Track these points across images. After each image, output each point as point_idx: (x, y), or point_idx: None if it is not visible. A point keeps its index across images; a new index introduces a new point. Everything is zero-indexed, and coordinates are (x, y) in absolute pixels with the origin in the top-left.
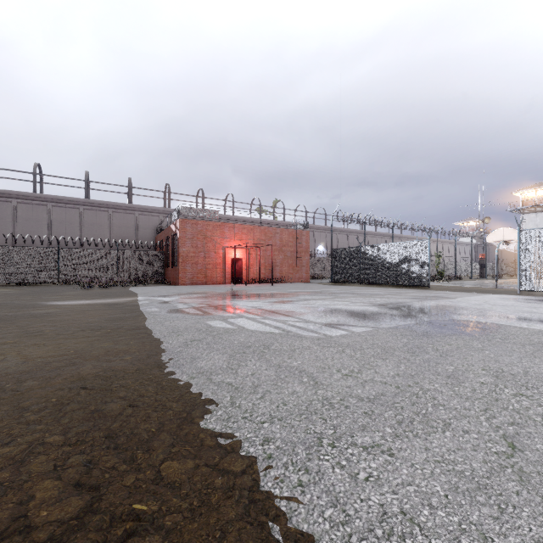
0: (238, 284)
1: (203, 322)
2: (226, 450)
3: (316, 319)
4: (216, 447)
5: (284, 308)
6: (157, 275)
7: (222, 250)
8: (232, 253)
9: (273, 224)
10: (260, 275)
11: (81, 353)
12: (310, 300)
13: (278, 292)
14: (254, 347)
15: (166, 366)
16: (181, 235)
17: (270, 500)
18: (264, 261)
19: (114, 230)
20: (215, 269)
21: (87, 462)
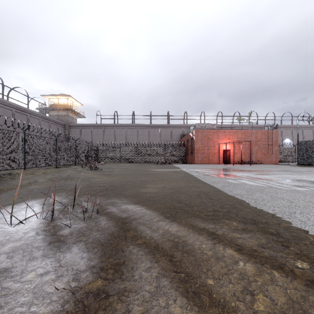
0: (228, 164)
1: (224, 180)
2: (259, 210)
3: (287, 183)
4: (255, 209)
5: (265, 177)
6: (182, 159)
7: (218, 145)
8: (224, 146)
9: (249, 127)
10: (241, 159)
11: (186, 185)
12: (281, 174)
13: (257, 169)
14: (255, 190)
15: (220, 192)
16: (195, 138)
17: (278, 218)
18: (244, 151)
19: (161, 137)
20: (213, 156)
21: (220, 205)
